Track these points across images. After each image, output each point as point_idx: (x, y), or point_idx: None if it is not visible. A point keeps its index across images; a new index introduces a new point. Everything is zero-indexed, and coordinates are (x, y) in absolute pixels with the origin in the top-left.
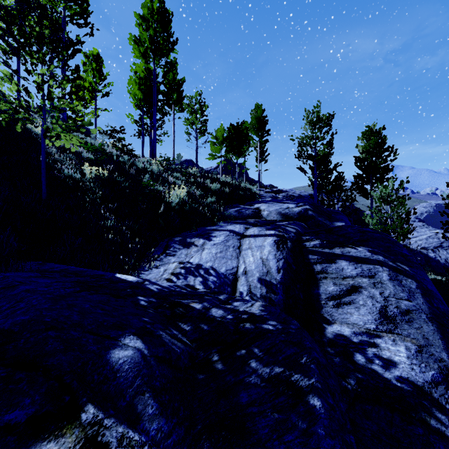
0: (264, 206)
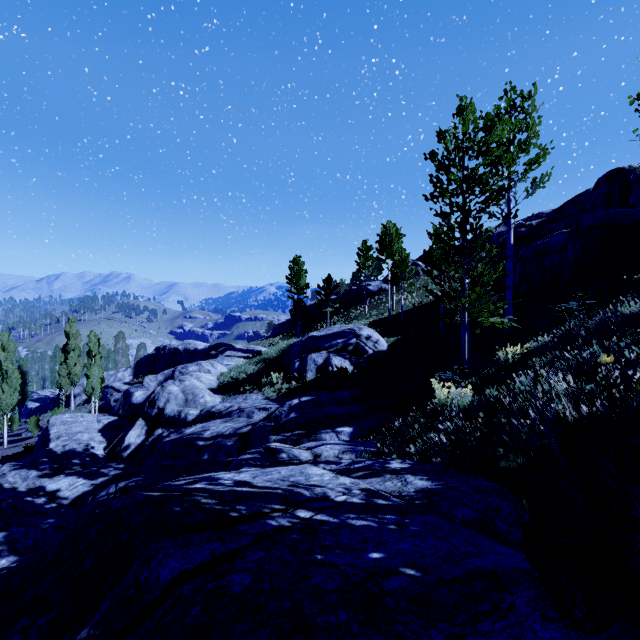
0: (320, 471)
